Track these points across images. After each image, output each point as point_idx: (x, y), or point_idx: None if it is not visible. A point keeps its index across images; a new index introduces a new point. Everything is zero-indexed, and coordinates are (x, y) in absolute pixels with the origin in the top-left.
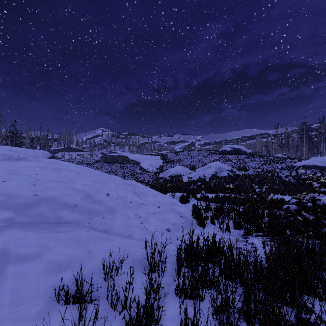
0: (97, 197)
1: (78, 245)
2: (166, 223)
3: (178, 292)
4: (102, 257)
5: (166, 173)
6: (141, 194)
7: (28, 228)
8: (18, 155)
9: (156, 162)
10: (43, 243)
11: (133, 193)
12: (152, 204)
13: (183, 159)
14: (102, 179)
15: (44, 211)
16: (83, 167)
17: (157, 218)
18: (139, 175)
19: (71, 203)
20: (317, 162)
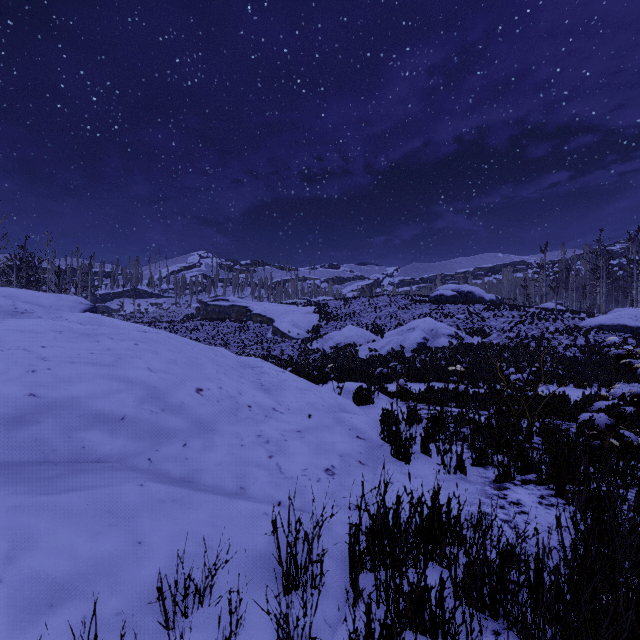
0: (175, 398)
1: (111, 525)
2: (326, 455)
3: None
4: (168, 556)
5: (325, 342)
6: (272, 388)
7: None
8: (13, 304)
9: (305, 318)
10: (18, 524)
11: (255, 385)
12: (296, 410)
13: (360, 312)
14: (189, 355)
15: (46, 432)
16: (153, 331)
17: (305, 444)
18: (273, 345)
19: (113, 413)
20: (627, 319)
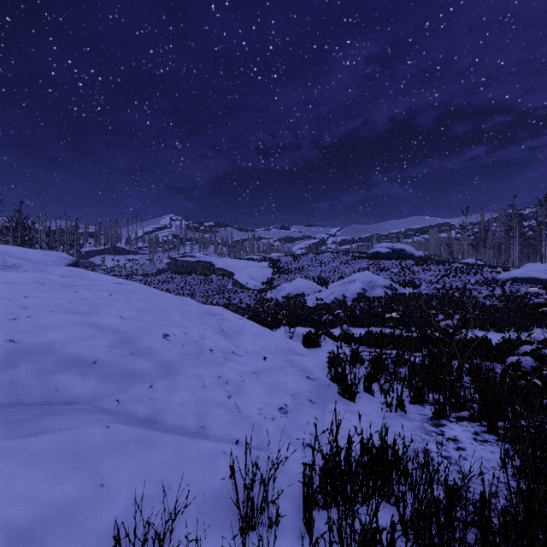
0: (143, 343)
1: (75, 468)
2: (279, 395)
3: None
4: (129, 498)
5: (278, 292)
6: (232, 333)
7: None
8: (3, 259)
9: (261, 272)
10: None
11: (216, 331)
12: (252, 353)
13: (307, 267)
14: (158, 304)
15: (22, 376)
16: (127, 283)
17: (260, 384)
18: (233, 294)
19: (86, 357)
20: (537, 273)
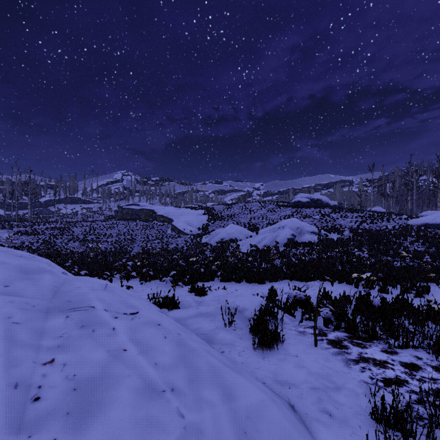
0: None
1: None
2: None
3: None
4: None
5: (212, 237)
6: (55, 416)
7: None
8: None
9: (197, 218)
10: None
11: None
12: None
13: (238, 214)
14: None
15: None
16: None
17: None
18: (171, 239)
19: None
20: None
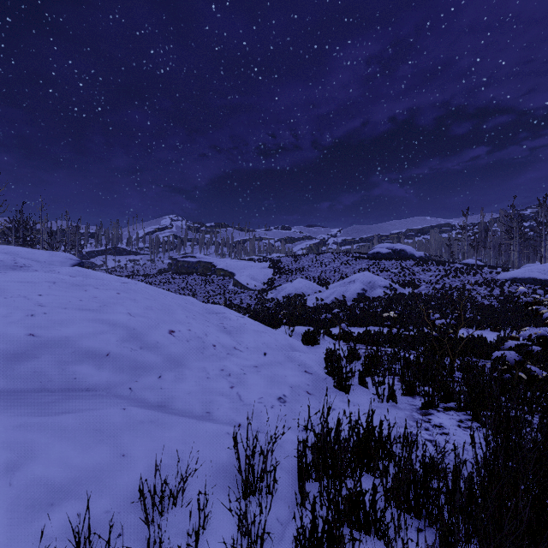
0: (151, 338)
1: (100, 441)
2: (279, 386)
3: (302, 545)
4: (147, 466)
5: (279, 292)
6: (233, 331)
7: (2, 404)
8: (13, 260)
9: (261, 272)
10: (23, 439)
11: (219, 328)
12: (253, 349)
13: (308, 267)
14: (163, 302)
15: (43, 366)
16: (132, 282)
17: (261, 377)
18: (234, 295)
19: (100, 350)
20: (536, 273)
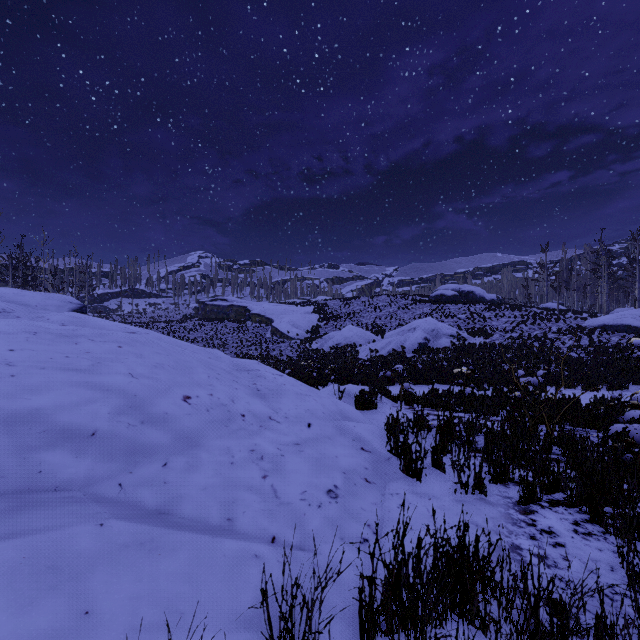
0: (158, 408)
1: (51, 588)
2: (328, 473)
3: None
4: (124, 631)
5: (325, 342)
6: (269, 394)
7: None
8: None
9: (304, 318)
10: None
11: (250, 391)
12: (294, 418)
13: (359, 312)
14: (178, 358)
15: None
16: (142, 332)
17: (304, 459)
18: (272, 345)
19: (82, 427)
20: (631, 319)
